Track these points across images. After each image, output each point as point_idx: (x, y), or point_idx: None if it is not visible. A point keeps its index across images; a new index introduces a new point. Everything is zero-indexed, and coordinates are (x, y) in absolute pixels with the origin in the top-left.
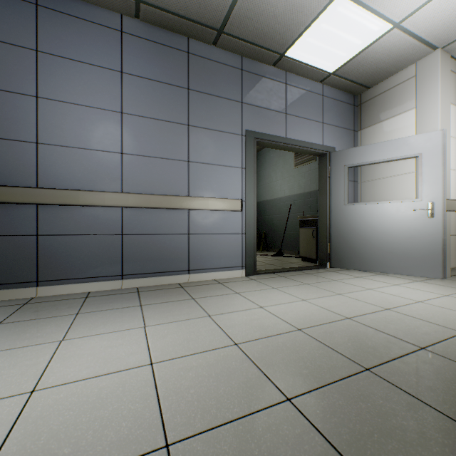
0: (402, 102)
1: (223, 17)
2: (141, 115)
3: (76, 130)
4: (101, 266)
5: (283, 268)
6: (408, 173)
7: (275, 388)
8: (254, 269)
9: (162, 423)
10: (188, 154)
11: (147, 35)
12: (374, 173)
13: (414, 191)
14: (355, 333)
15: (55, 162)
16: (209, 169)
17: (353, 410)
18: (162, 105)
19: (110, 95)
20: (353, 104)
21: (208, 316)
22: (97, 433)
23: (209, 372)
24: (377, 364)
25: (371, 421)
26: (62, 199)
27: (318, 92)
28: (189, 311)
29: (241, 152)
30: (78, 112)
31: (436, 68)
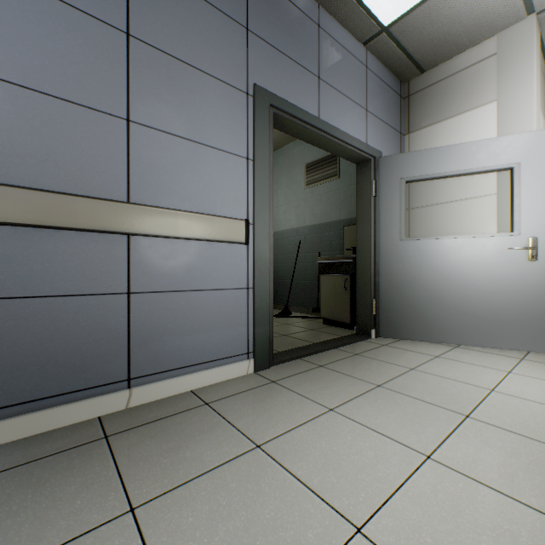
0: (474, 92)
1: None
2: None
3: None
4: None
5: (311, 346)
6: (484, 196)
7: None
8: (270, 356)
9: None
10: (127, 102)
11: None
12: (430, 196)
13: (493, 222)
14: None
15: None
16: (179, 149)
17: None
18: None
19: None
20: (399, 94)
21: None
22: None
23: None
24: None
25: None
26: None
27: (360, 59)
28: None
29: (245, 127)
30: None
31: (529, 41)
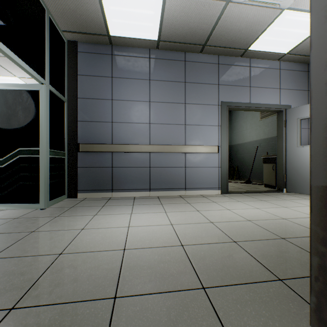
0: None
1: (206, 38)
2: (159, 101)
3: (128, 114)
4: (140, 184)
5: (248, 191)
6: None
7: (229, 238)
8: (227, 190)
9: (179, 240)
10: (185, 120)
11: (162, 57)
12: None
13: None
14: (284, 225)
15: (119, 131)
16: (197, 128)
17: (266, 248)
18: (170, 94)
19: (144, 93)
20: (306, 71)
21: (197, 211)
22: (156, 239)
23: (198, 230)
24: (290, 237)
25: (274, 252)
26: (122, 149)
27: (275, 67)
28: (187, 208)
29: (217, 116)
30: (129, 104)
31: None
